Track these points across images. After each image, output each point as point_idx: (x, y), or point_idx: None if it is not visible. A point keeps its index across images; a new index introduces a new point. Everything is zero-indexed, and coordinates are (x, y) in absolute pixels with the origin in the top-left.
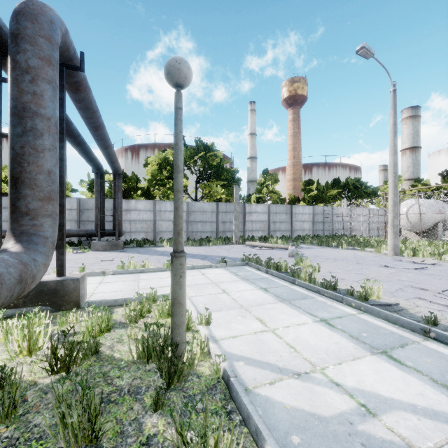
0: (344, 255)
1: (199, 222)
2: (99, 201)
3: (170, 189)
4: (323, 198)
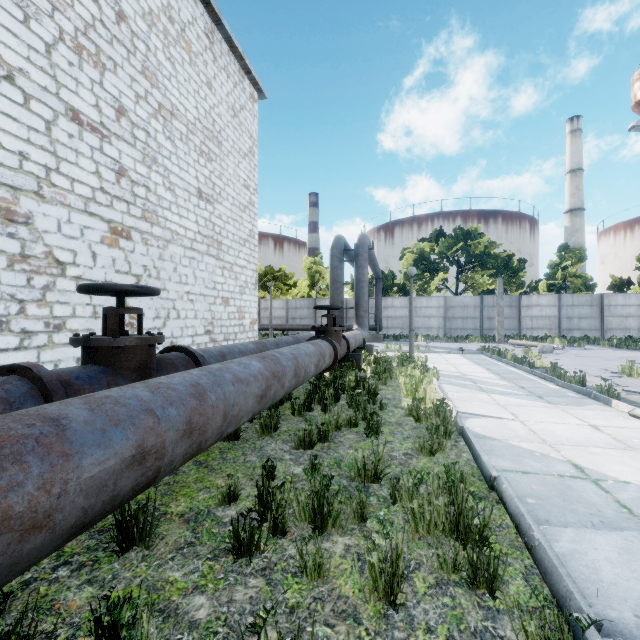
0: (619, 355)
1: (458, 319)
2: None
3: (426, 283)
4: None
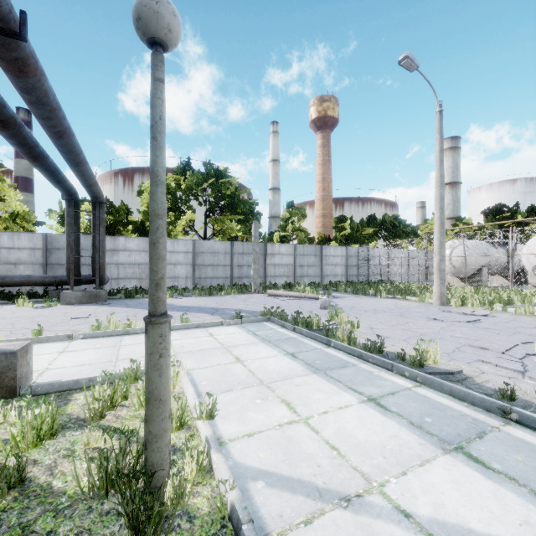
0: (384, 305)
1: (208, 266)
2: (72, 237)
3: (171, 224)
4: (358, 238)
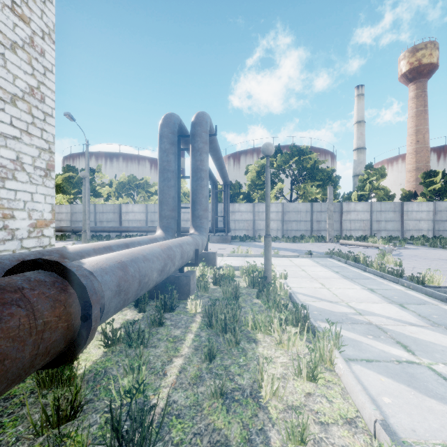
0: None
1: (293, 222)
2: (214, 206)
3: None
4: None
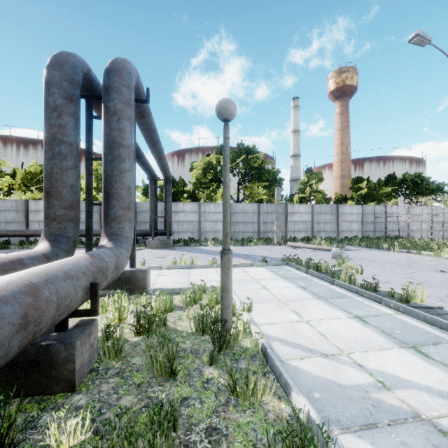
0: (394, 258)
1: (240, 223)
2: (153, 204)
3: (213, 191)
4: (375, 196)
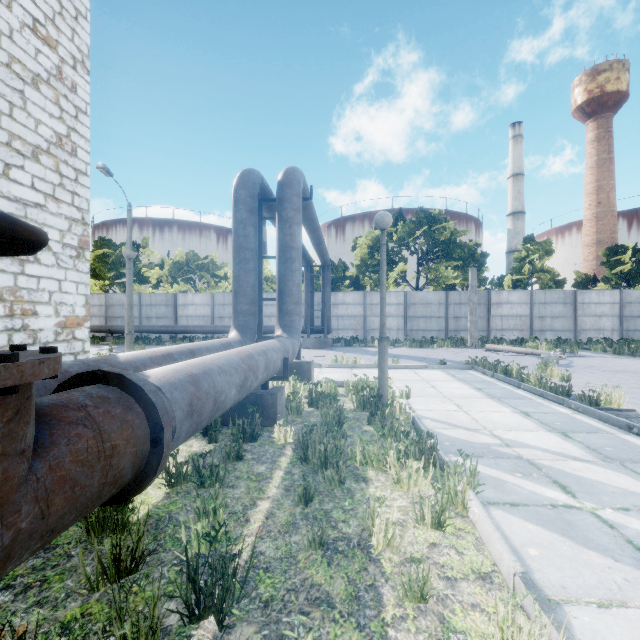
0: None
1: (420, 318)
2: (309, 296)
3: None
4: None
